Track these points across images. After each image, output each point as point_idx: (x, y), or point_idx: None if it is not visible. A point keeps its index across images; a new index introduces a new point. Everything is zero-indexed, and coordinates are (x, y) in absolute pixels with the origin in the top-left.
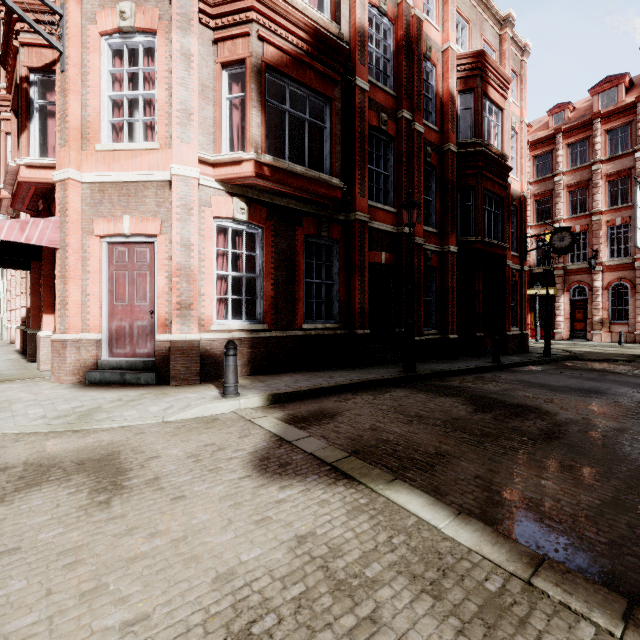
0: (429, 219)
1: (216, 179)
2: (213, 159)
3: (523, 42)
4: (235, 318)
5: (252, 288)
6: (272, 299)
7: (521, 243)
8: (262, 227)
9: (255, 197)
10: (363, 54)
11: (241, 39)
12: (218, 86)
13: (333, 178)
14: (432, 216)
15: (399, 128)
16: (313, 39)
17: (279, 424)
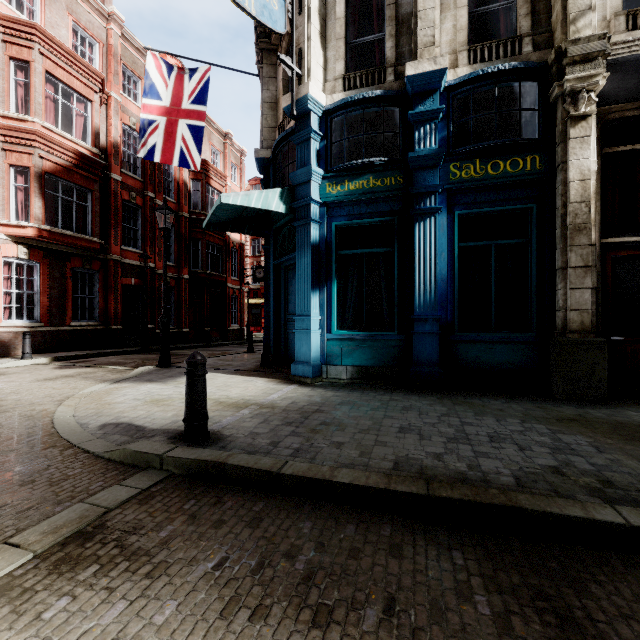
0: (170, 256)
1: (5, 234)
2: (4, 222)
3: (241, 148)
4: (9, 319)
5: (31, 300)
6: (48, 307)
7: (241, 272)
8: (40, 262)
9: (35, 244)
10: (117, 158)
11: (27, 155)
12: (7, 177)
13: (94, 238)
14: (172, 255)
15: (146, 201)
16: (79, 157)
17: (63, 363)
